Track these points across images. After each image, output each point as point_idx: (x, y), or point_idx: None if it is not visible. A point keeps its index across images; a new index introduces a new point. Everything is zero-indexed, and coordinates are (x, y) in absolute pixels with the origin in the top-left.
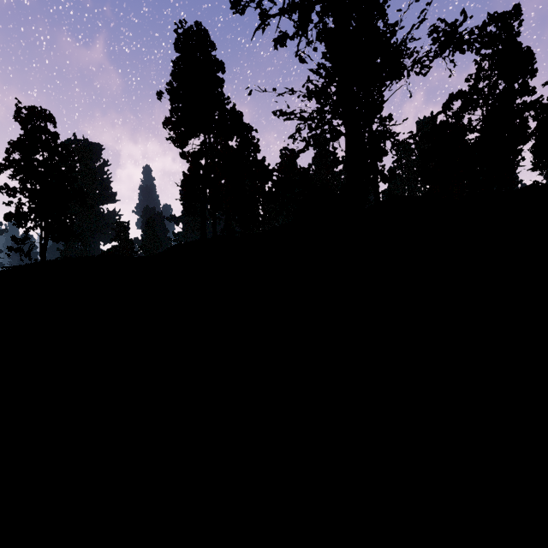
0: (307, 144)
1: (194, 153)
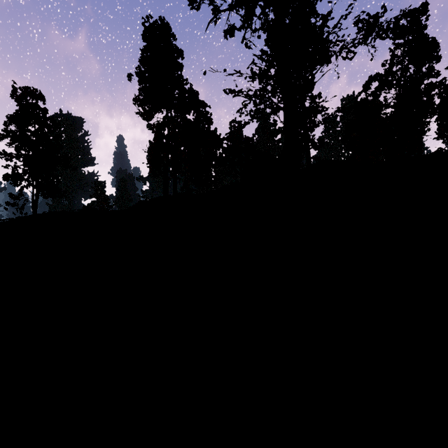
0: (252, 117)
1: (158, 125)
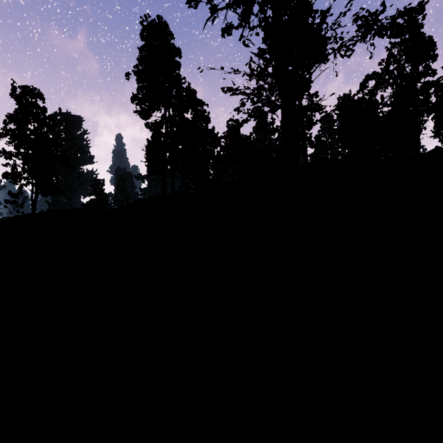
0: (250, 115)
1: (156, 123)
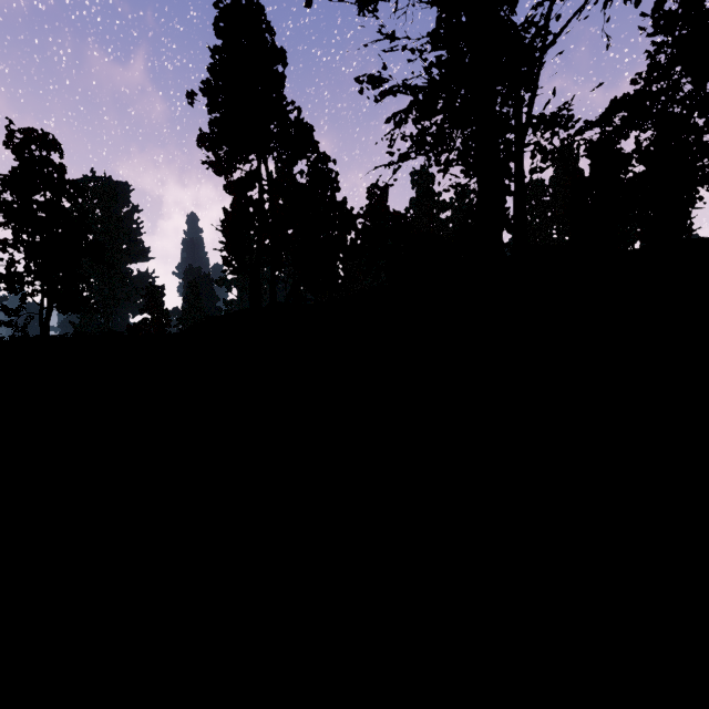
0: (416, 142)
1: (240, 181)
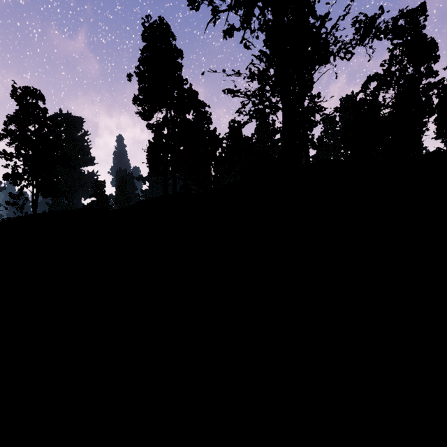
0: (251, 117)
1: (158, 125)
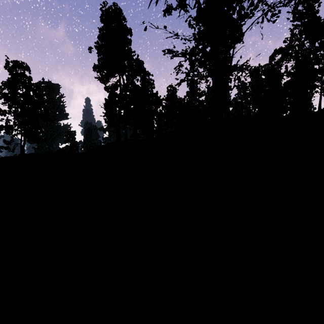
0: (187, 74)
1: (112, 86)
